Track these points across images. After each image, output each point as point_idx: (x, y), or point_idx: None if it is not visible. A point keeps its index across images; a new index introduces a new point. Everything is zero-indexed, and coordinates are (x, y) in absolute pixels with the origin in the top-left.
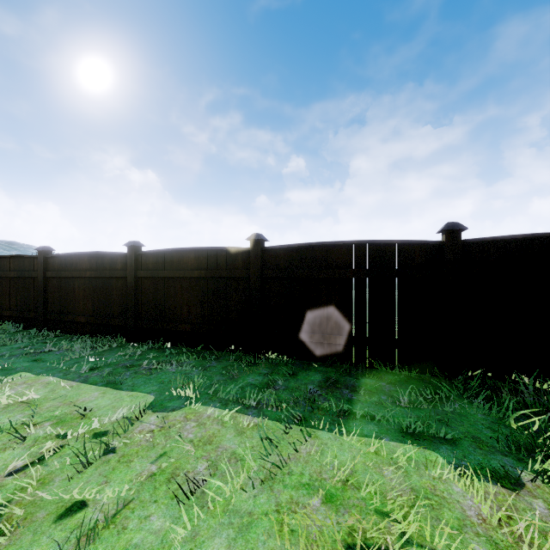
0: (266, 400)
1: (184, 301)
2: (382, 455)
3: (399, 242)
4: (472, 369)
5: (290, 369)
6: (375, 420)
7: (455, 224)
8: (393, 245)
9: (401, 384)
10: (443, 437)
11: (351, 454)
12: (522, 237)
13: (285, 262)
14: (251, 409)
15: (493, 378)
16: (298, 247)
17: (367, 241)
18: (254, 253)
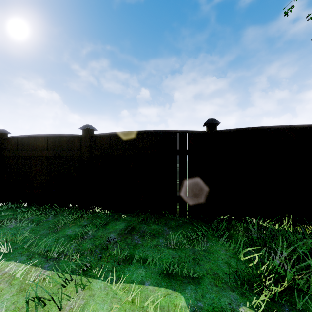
0: (68, 251)
1: (37, 172)
2: (137, 303)
3: (179, 131)
4: (223, 214)
5: (105, 220)
6: (145, 264)
7: (213, 120)
8: (176, 133)
9: (177, 228)
10: (191, 276)
11: (109, 305)
12: (252, 129)
13: (107, 145)
14: (50, 261)
15: (236, 220)
16: (115, 134)
17: (159, 130)
18: (85, 138)
